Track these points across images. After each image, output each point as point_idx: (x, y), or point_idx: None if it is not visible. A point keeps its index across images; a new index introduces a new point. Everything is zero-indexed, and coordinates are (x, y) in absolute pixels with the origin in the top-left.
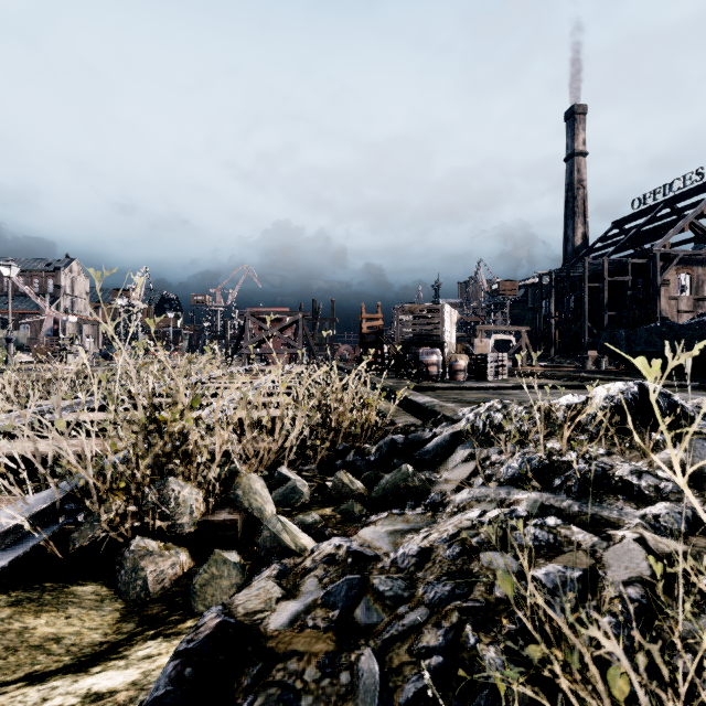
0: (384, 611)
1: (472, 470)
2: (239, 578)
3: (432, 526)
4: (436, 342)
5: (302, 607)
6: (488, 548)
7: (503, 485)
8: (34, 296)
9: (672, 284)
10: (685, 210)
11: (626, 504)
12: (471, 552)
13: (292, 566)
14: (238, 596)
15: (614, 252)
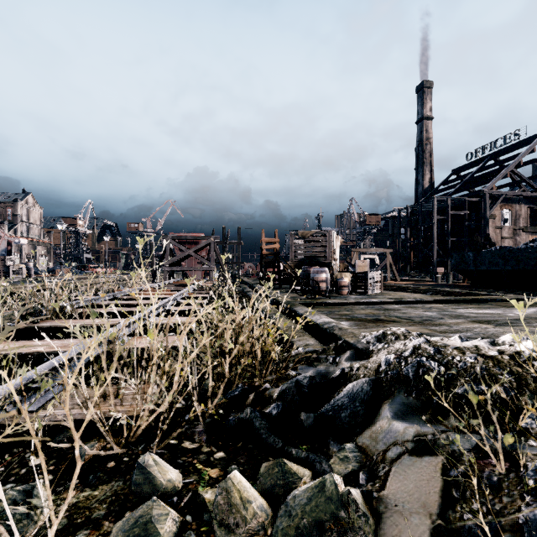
0: None
1: (441, 488)
2: None
3: None
4: (324, 262)
5: None
6: None
7: None
8: None
9: (497, 217)
10: (506, 161)
11: None
12: None
13: None
14: None
15: (454, 192)
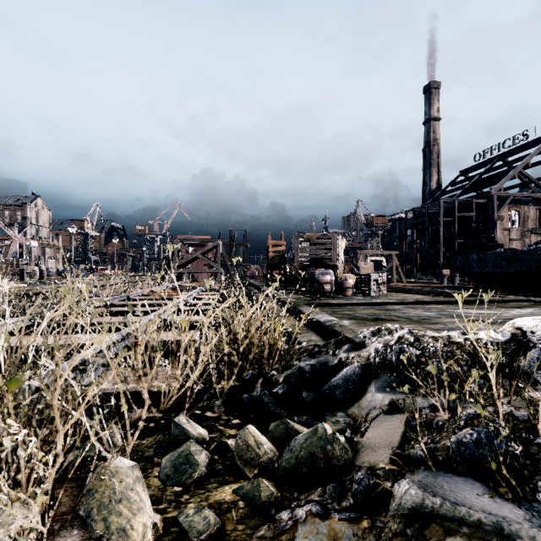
0: None
1: (402, 432)
2: None
3: None
4: (329, 264)
5: None
6: None
7: (459, 475)
8: (2, 225)
9: (505, 218)
10: (514, 162)
11: None
12: None
13: None
14: None
15: (462, 194)
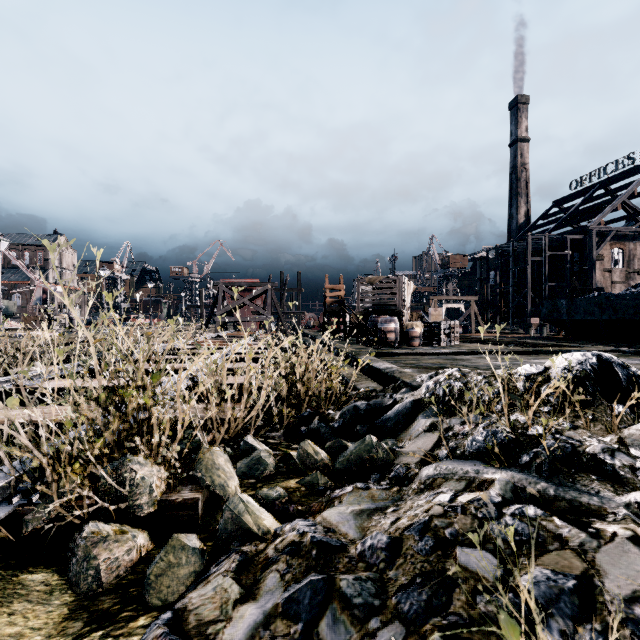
0: (353, 624)
1: (435, 441)
2: (198, 565)
3: (399, 505)
4: (393, 311)
5: (261, 616)
6: (463, 542)
7: (468, 459)
8: (24, 268)
9: (606, 257)
10: (618, 191)
11: (602, 486)
12: (445, 545)
13: (253, 554)
14: (192, 597)
15: (554, 228)
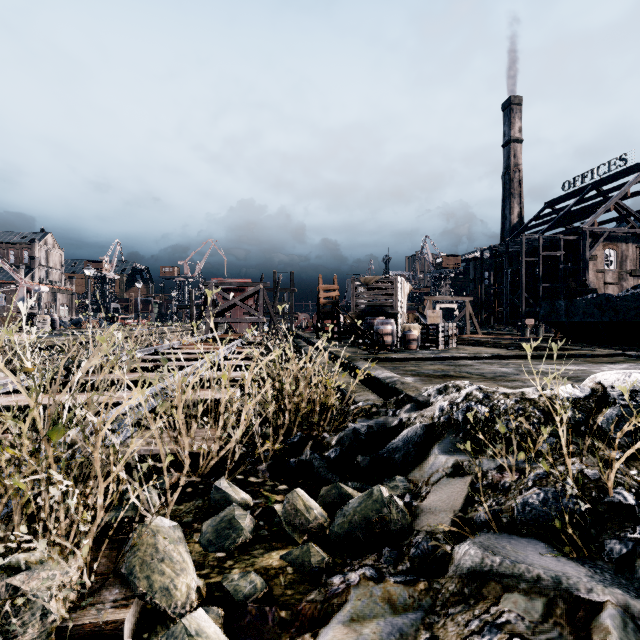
0: None
1: (466, 495)
2: None
3: (433, 626)
4: (390, 312)
5: None
6: None
7: (523, 536)
8: (7, 266)
9: (599, 258)
10: (610, 192)
11: None
12: None
13: None
14: None
15: (548, 229)
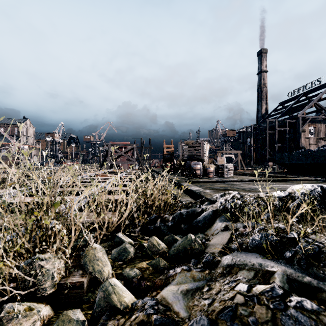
0: None
1: (229, 238)
2: None
3: (210, 284)
4: (199, 159)
5: None
6: None
7: (251, 252)
8: (7, 136)
9: (306, 131)
10: (312, 97)
11: None
12: None
13: None
14: None
15: (280, 116)
